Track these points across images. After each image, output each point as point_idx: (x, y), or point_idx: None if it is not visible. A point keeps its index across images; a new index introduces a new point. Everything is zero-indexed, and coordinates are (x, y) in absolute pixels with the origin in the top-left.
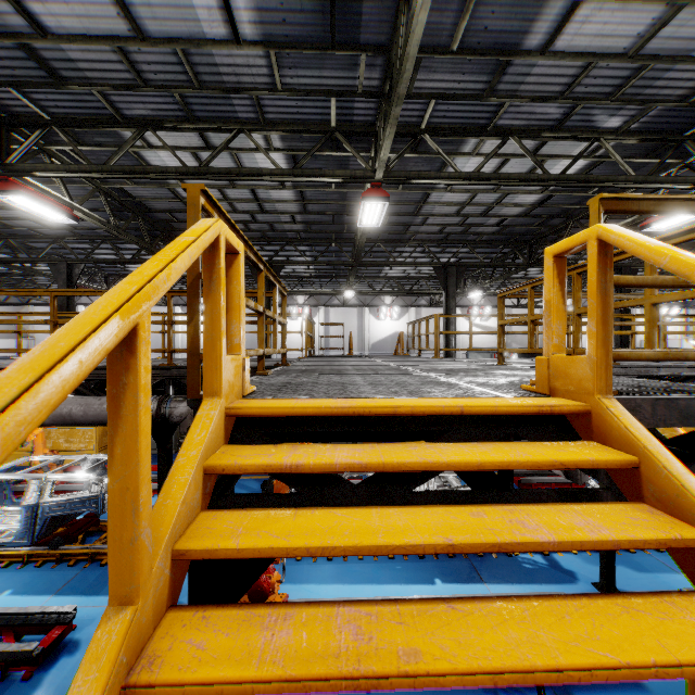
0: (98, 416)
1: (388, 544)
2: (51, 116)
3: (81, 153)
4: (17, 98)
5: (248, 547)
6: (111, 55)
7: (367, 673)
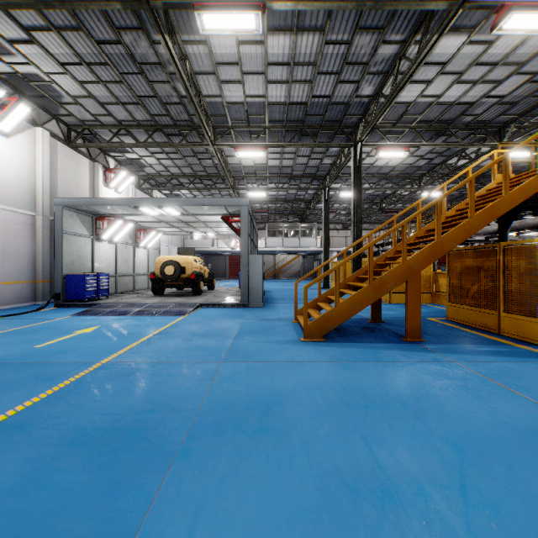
0: (522, 225)
1: (498, 189)
2: (517, 115)
3: (528, 123)
4: (503, 117)
5: (483, 194)
6: (527, 85)
7: (484, 197)
